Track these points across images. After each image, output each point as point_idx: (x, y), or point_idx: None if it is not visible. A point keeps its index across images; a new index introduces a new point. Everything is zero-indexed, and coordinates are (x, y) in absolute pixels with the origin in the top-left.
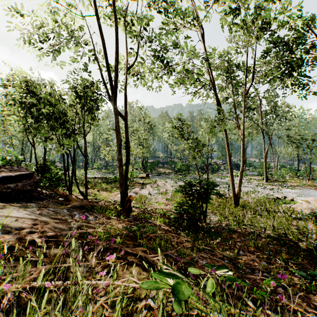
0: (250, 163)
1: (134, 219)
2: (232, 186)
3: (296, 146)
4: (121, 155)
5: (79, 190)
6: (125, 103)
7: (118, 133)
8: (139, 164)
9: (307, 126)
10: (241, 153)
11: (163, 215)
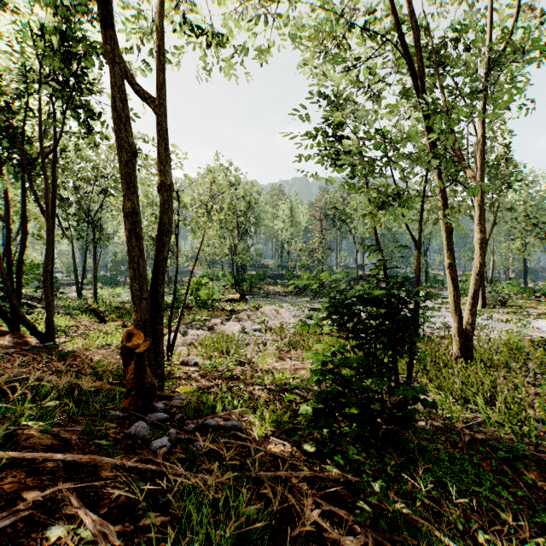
0: (435, 276)
1: (170, 416)
2: (454, 310)
3: (538, 237)
4: (133, 199)
5: (22, 320)
6: (161, 59)
7: (121, 123)
8: (230, 277)
9: (542, 205)
10: (476, 225)
11: (275, 391)
